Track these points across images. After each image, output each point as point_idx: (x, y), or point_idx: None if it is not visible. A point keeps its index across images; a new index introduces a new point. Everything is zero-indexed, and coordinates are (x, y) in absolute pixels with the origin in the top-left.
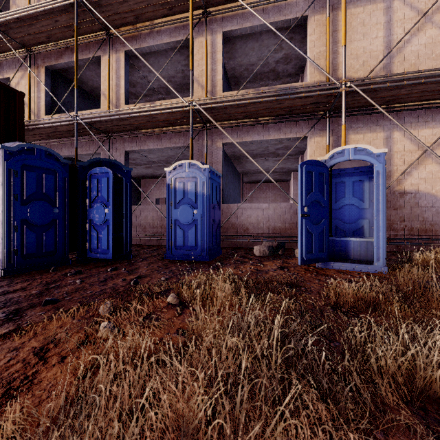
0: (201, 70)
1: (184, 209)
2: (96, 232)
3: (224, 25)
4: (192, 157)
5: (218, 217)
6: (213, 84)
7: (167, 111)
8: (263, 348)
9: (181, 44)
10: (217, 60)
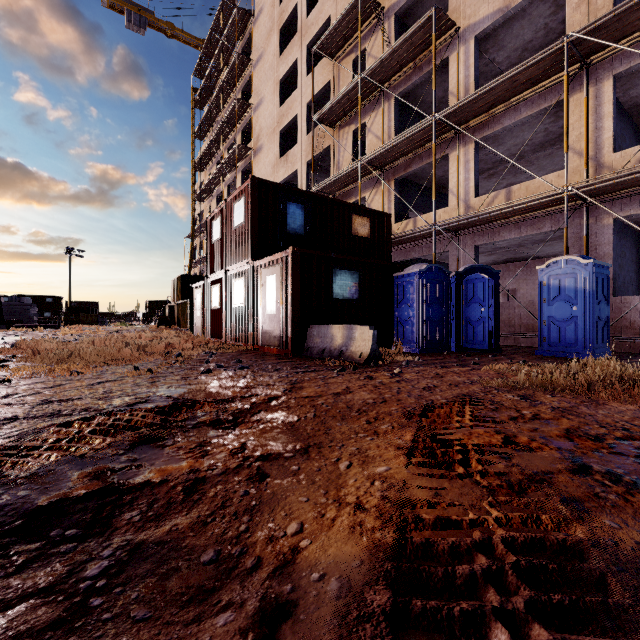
0: (578, 134)
1: (560, 306)
2: (472, 327)
3: (615, 65)
4: (567, 247)
5: (606, 314)
6: (597, 147)
7: (533, 203)
8: (634, 376)
9: (547, 113)
10: (604, 115)
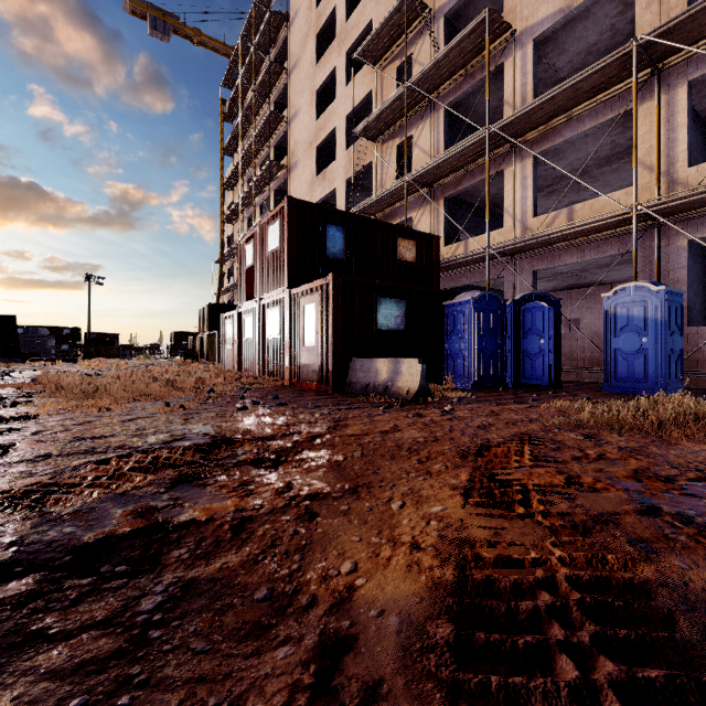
0: (648, 147)
1: (628, 337)
2: (530, 361)
3: (691, 70)
4: (636, 273)
5: (680, 346)
6: (669, 161)
7: (598, 223)
8: None
9: (614, 124)
10: (677, 125)
